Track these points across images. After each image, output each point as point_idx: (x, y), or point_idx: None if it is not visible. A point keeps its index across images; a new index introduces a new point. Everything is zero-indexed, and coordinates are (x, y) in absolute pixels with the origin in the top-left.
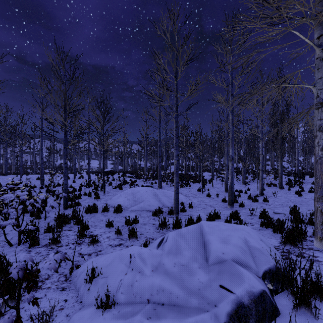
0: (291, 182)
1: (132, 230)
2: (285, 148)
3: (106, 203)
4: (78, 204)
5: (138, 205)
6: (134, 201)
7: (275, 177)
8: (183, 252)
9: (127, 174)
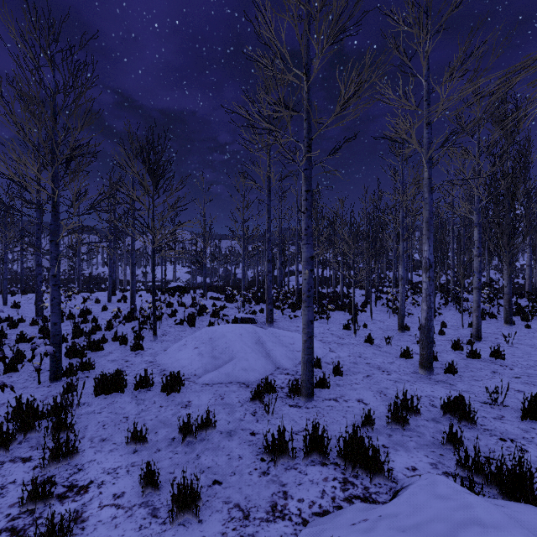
0: (524, 310)
1: (185, 489)
2: (519, 243)
3: (154, 361)
4: (88, 366)
5: (220, 369)
6: (213, 359)
7: (491, 300)
8: None
9: (210, 292)
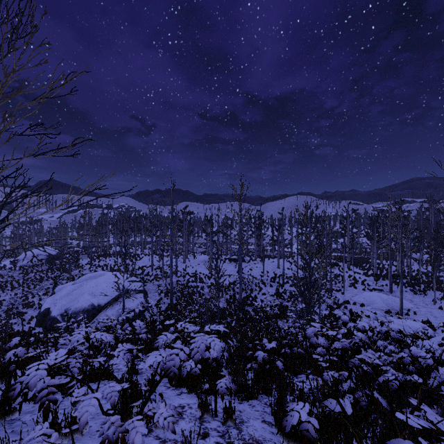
0: None
1: (376, 317)
2: None
3: (351, 299)
4: (335, 297)
5: (373, 304)
6: (370, 302)
7: None
8: (395, 323)
9: (351, 266)
